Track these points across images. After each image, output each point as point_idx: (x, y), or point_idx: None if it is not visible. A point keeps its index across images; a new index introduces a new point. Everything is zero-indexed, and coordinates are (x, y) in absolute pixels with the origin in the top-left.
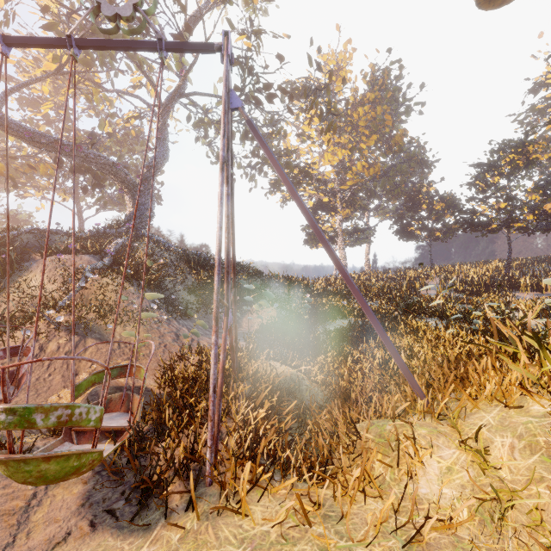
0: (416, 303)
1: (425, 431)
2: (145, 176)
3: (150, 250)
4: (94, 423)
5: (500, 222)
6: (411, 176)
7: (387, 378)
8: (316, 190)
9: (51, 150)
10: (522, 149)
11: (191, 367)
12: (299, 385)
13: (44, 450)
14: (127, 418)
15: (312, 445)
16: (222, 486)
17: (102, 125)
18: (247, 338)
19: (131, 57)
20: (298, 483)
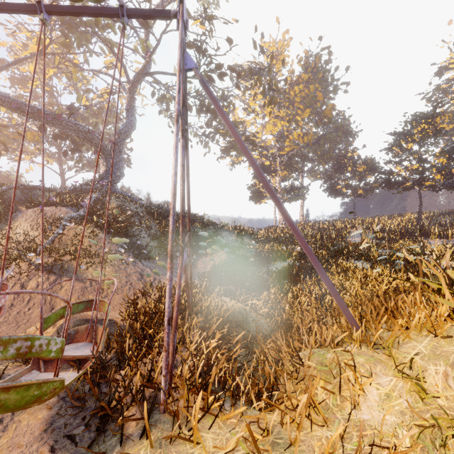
0: (344, 248)
1: (363, 360)
2: (116, 141)
3: (119, 203)
4: (55, 353)
5: (413, 181)
6: (338, 143)
7: (324, 311)
8: (259, 155)
9: (35, 118)
10: (431, 120)
11: (152, 302)
12: (246, 317)
13: (11, 378)
14: (91, 348)
15: (259, 372)
16: (175, 414)
17: (79, 98)
18: (201, 277)
19: (104, 41)
20: (247, 409)
